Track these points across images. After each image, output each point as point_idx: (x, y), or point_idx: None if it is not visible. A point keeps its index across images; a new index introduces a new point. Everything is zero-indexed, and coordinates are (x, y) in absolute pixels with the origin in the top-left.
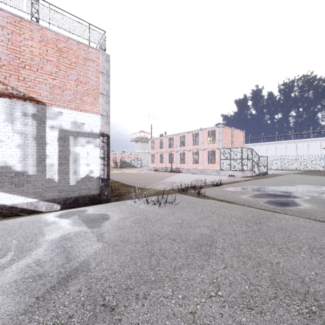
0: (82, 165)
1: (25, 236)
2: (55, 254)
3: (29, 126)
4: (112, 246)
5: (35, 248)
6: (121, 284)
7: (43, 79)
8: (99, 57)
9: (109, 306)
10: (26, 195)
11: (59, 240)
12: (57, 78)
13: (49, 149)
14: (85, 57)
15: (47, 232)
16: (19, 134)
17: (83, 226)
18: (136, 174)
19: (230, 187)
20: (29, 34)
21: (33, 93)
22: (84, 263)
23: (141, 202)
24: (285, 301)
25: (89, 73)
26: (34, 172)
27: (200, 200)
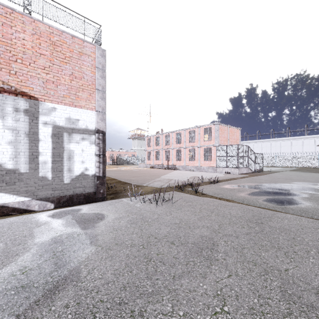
0: (77, 163)
1: (13, 238)
2: (43, 260)
3: (21, 122)
4: (106, 250)
5: (22, 253)
6: (114, 297)
7: (36, 74)
8: (94, 51)
9: None
10: (17, 194)
11: (49, 244)
12: (51, 72)
13: (42, 146)
14: (79, 51)
15: (37, 234)
16: (10, 130)
17: (76, 227)
18: (133, 171)
19: (227, 184)
20: (21, 26)
21: (25, 87)
22: (74, 270)
23: (138, 200)
24: (301, 318)
25: (84, 68)
26: (26, 170)
27: (197, 198)
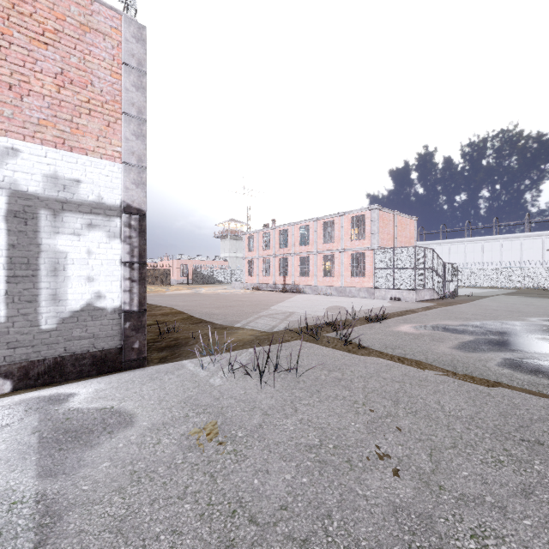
0: (74, 281)
1: None
2: None
3: None
4: None
5: None
6: None
7: None
8: (119, 27)
9: None
10: None
11: None
12: (4, 63)
13: None
14: (81, 21)
15: None
16: None
17: (25, 465)
18: (220, 296)
19: (404, 324)
20: None
21: None
22: None
23: (219, 366)
24: None
25: (94, 63)
26: None
27: (352, 359)
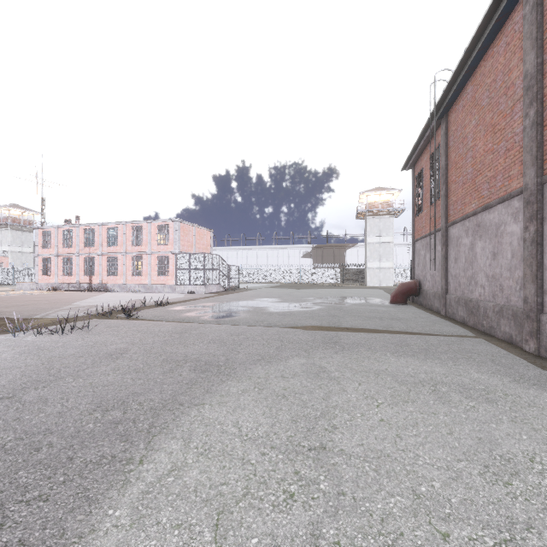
0: None
1: None
2: None
3: None
4: None
5: None
6: (15, 388)
7: None
8: None
9: (6, 397)
10: None
11: None
12: None
13: None
14: None
15: None
16: None
17: None
18: (4, 297)
19: (180, 306)
20: None
21: None
22: None
23: (28, 334)
24: (165, 365)
25: None
26: None
27: (129, 322)
